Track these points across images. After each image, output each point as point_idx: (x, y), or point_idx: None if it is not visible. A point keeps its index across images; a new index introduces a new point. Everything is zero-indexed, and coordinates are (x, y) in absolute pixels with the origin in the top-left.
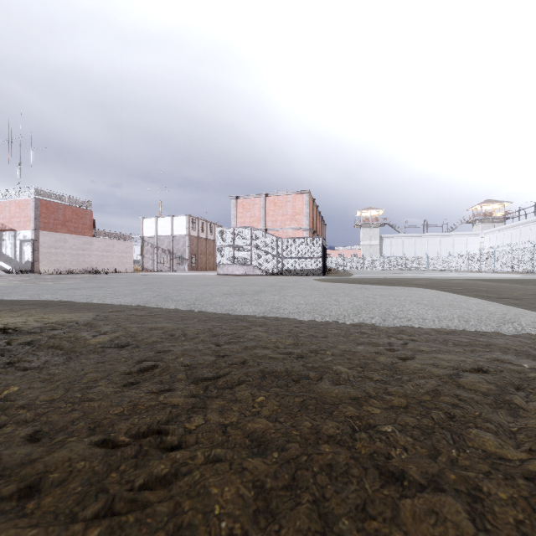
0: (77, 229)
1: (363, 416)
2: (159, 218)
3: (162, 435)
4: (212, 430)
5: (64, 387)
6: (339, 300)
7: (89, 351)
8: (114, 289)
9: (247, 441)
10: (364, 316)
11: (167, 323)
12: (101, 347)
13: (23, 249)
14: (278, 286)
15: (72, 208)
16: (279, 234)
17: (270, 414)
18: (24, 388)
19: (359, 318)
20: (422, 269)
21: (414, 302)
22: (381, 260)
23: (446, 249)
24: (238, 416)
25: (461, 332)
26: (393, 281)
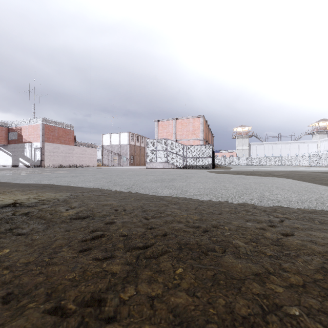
0: (65, 141)
1: (269, 295)
2: (112, 134)
3: (102, 304)
4: (141, 302)
5: (39, 251)
6: (226, 186)
7: (61, 221)
8: (84, 177)
9: (171, 317)
10: (246, 198)
11: (114, 201)
12: (70, 218)
13: (36, 153)
14: (184, 176)
15: (62, 129)
16: (184, 143)
17: (188, 288)
18: (13, 250)
19: (242, 199)
20: (277, 164)
21: (279, 188)
22: (250, 158)
23: (294, 152)
24: (162, 288)
25: (320, 211)
26: (260, 173)
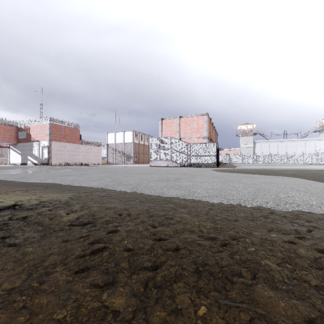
0: (71, 140)
1: None
2: (116, 132)
3: None
4: None
5: (28, 271)
6: (235, 186)
7: (60, 228)
8: (89, 176)
9: None
10: (260, 200)
11: (118, 204)
12: (70, 225)
13: (43, 152)
14: (190, 175)
15: (69, 128)
16: (188, 141)
17: None
18: None
19: (256, 202)
20: (283, 162)
21: (294, 189)
22: (254, 156)
23: (300, 150)
24: None
25: None
26: (268, 172)
